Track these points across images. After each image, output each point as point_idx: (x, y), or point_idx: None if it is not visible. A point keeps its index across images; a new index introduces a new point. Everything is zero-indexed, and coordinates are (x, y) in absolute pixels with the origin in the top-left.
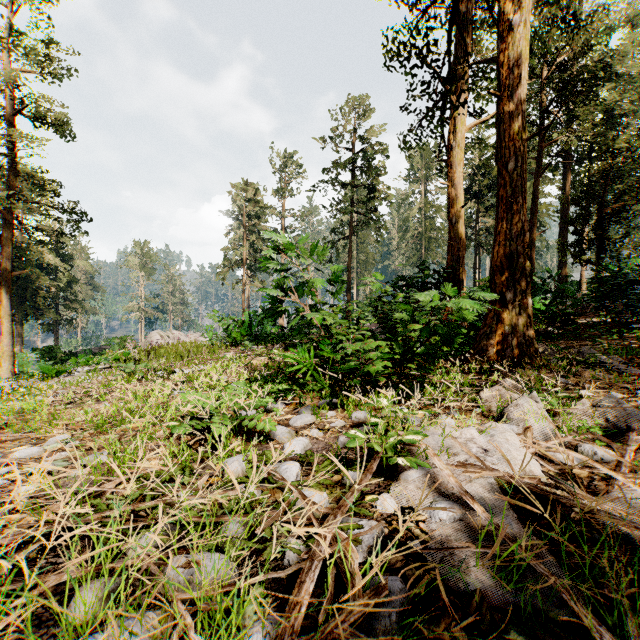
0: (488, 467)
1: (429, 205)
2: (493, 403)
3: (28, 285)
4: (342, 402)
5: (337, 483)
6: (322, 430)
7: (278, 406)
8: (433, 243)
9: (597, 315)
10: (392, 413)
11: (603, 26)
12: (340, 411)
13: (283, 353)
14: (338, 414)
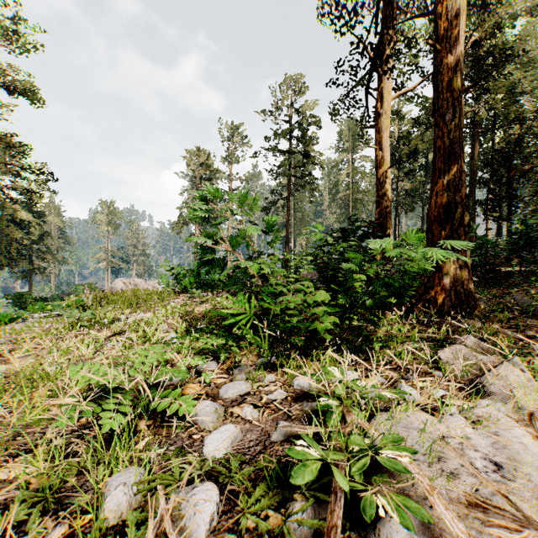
0: (529, 519)
1: (355, 171)
2: (454, 365)
3: (3, 238)
4: (282, 362)
5: (275, 535)
6: (257, 407)
7: (210, 366)
8: (359, 203)
9: (508, 265)
10: (341, 379)
11: (507, 14)
12: (280, 374)
13: (226, 300)
14: (277, 378)
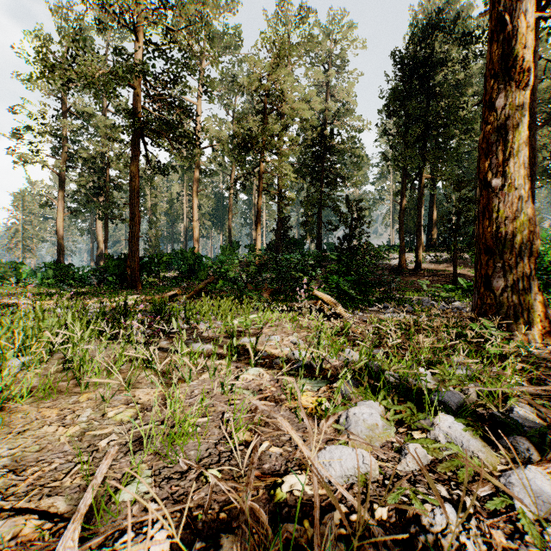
0: None
1: None
2: None
3: None
4: None
5: None
6: None
7: None
8: None
9: None
10: None
11: None
12: None
13: None
14: None
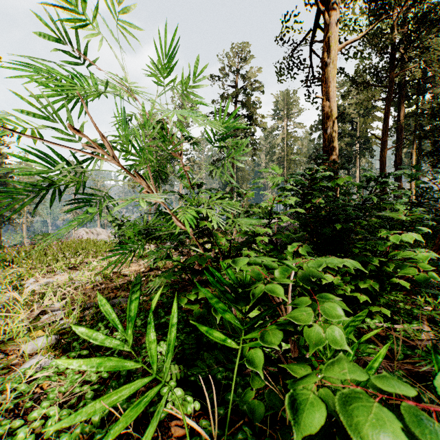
0: None
1: (289, 135)
2: None
3: None
4: None
5: None
6: None
7: None
8: (292, 164)
9: None
10: None
11: None
12: None
13: None
14: None
